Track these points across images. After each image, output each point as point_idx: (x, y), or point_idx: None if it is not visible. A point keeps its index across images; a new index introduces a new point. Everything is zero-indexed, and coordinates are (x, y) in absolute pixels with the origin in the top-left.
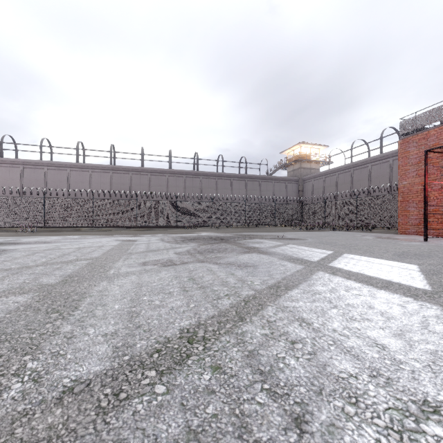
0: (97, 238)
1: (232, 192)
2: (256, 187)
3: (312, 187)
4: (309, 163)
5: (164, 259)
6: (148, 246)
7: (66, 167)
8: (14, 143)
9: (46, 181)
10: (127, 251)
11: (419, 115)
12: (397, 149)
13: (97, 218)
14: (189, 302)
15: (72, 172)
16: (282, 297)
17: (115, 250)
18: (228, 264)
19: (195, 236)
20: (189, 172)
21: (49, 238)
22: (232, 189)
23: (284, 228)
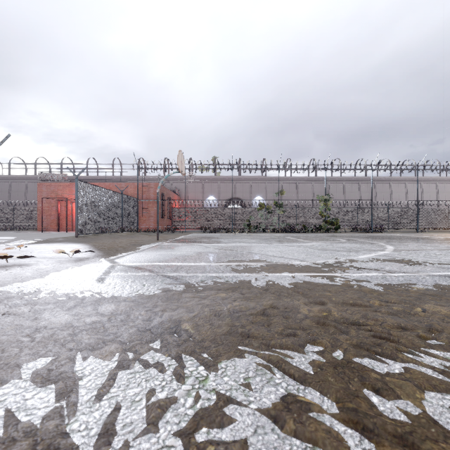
0: None
1: None
2: None
3: None
4: None
5: None
6: None
7: None
8: None
9: None
10: None
11: (48, 174)
12: None
13: None
14: None
15: None
16: None
17: None
18: None
19: None
20: None
21: None
22: None
23: None
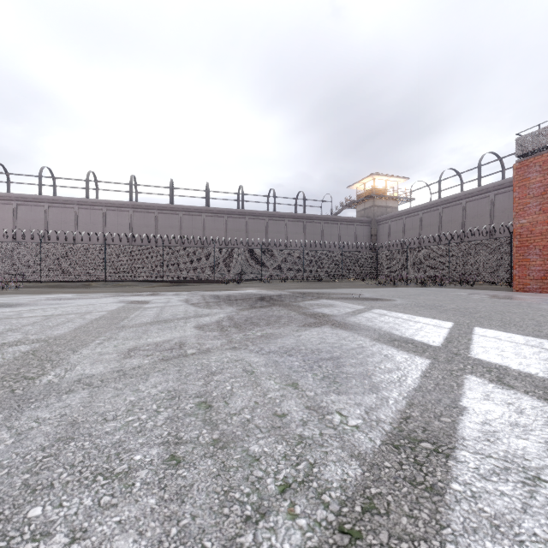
0: (96, 298)
1: (287, 236)
2: (317, 230)
3: (388, 230)
4: (384, 200)
5: (172, 340)
6: (160, 313)
7: (72, 204)
8: (5, 173)
9: (47, 222)
10: (119, 322)
11: (545, 129)
12: (501, 181)
13: (110, 270)
14: (160, 546)
15: (80, 211)
16: (453, 506)
17: (102, 321)
18: (285, 353)
19: (236, 294)
20: (231, 211)
21: (27, 298)
22: (286, 232)
23: (354, 283)
